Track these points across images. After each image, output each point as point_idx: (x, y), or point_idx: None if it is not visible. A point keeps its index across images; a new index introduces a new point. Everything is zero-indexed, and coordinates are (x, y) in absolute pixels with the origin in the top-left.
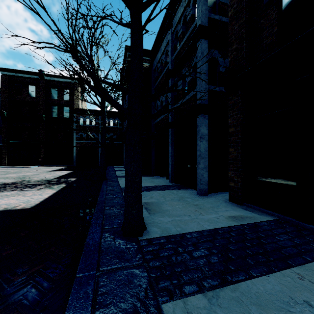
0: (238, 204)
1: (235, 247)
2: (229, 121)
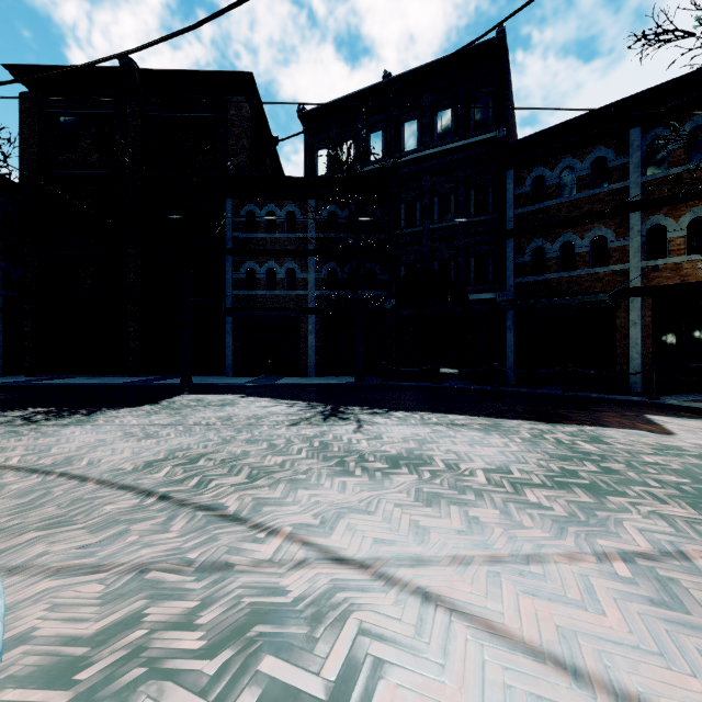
0: (33, 377)
1: (40, 380)
2: (25, 324)
